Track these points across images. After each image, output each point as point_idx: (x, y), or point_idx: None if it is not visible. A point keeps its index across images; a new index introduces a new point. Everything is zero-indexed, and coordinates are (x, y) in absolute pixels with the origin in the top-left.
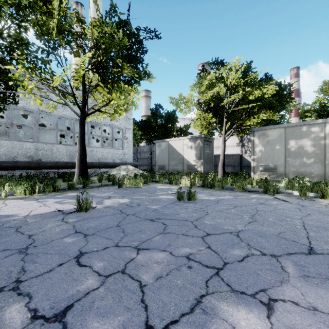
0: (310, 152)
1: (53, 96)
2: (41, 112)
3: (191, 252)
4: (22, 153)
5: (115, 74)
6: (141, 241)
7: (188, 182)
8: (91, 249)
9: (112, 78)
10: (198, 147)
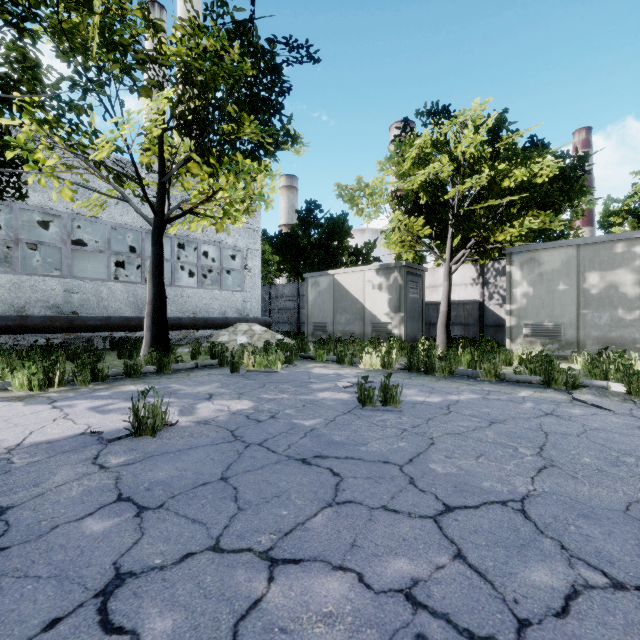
0: (633, 297)
1: (101, 184)
2: (77, 216)
3: (415, 573)
4: (38, 300)
5: (225, 137)
6: (280, 531)
7: (377, 361)
8: (148, 561)
9: (218, 144)
10: (395, 286)
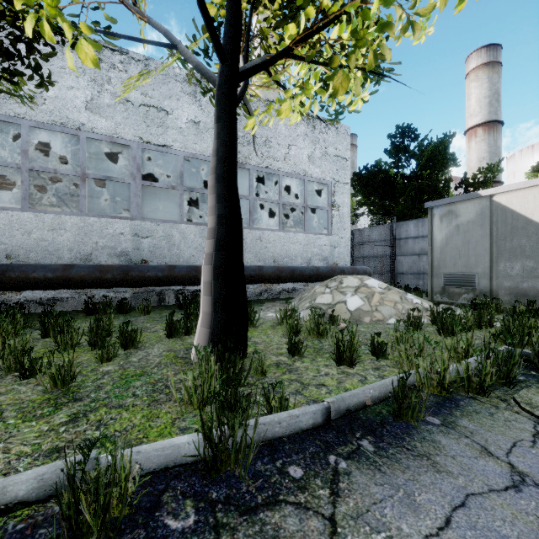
0: None
1: (172, 106)
2: (147, 146)
3: None
4: (105, 247)
5: None
6: None
7: None
8: None
9: None
10: None
